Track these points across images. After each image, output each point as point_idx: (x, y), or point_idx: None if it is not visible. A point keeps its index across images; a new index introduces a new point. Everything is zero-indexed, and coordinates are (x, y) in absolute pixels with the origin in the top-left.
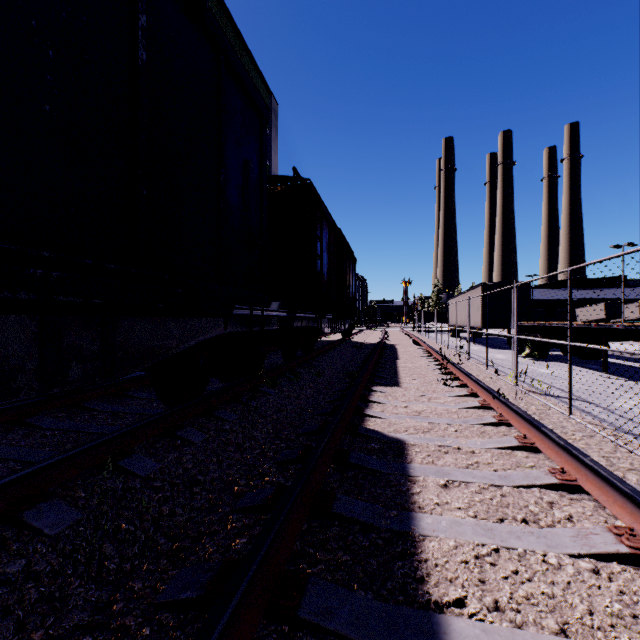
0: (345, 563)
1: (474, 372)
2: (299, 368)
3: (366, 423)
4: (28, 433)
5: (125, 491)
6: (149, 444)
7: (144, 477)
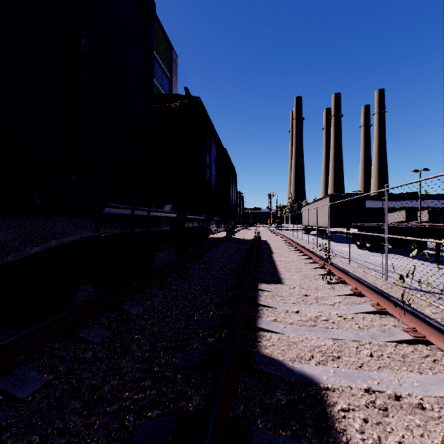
0: None
1: (341, 266)
2: (190, 263)
3: (261, 343)
4: None
5: None
6: None
7: None
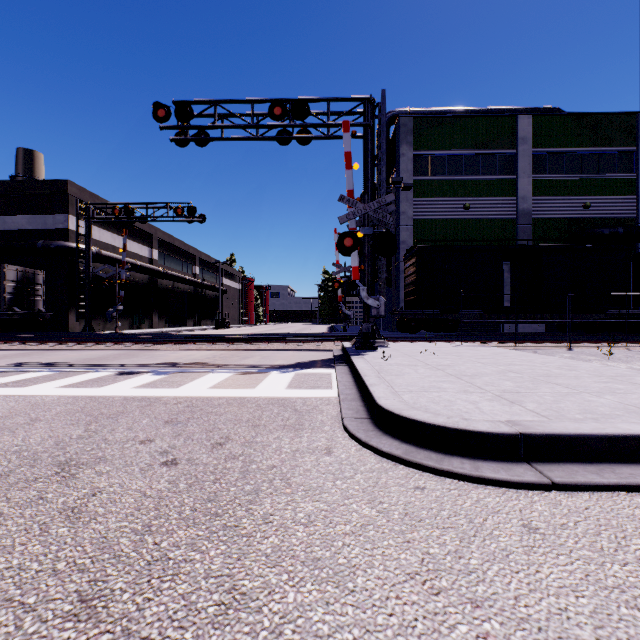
0: None
1: None
2: None
3: None
4: None
5: None
6: None
7: None
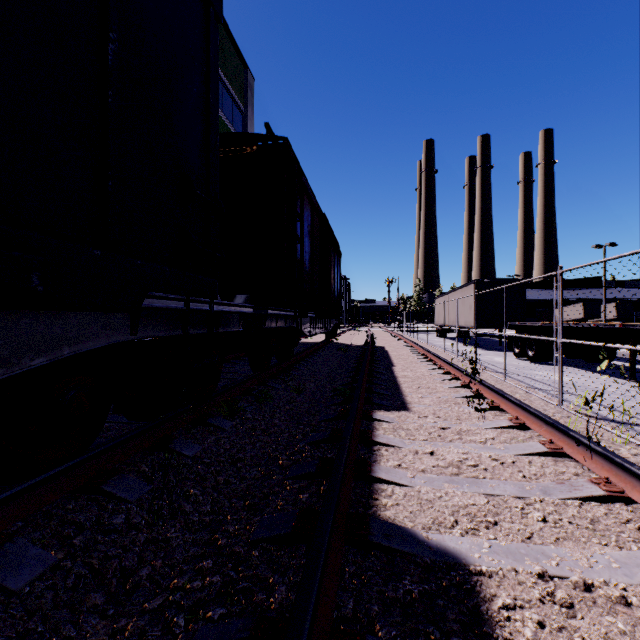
0: None
1: (494, 384)
2: (273, 380)
3: (379, 501)
4: None
5: None
6: None
7: None
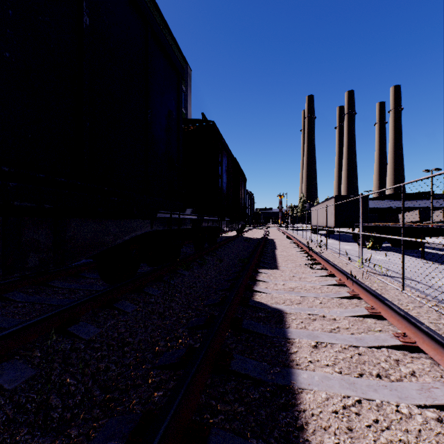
0: (240, 413)
1: (331, 259)
2: (206, 256)
3: (254, 297)
4: (4, 305)
5: (72, 351)
6: (93, 313)
7: (87, 340)
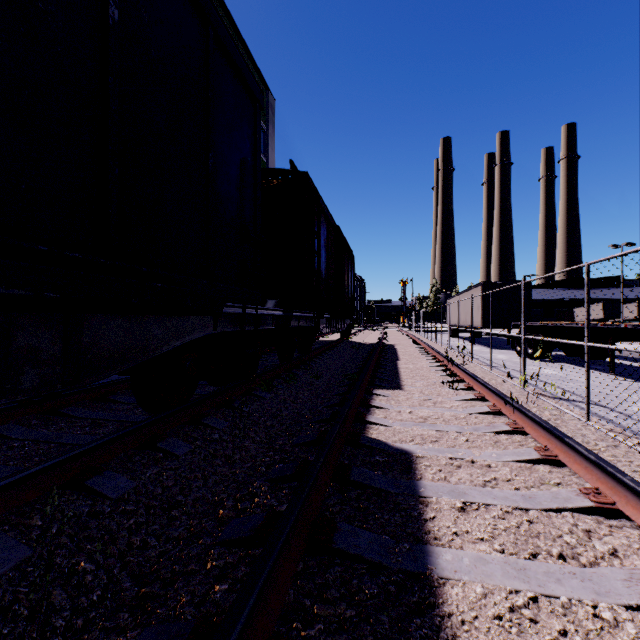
0: (349, 620)
1: (478, 374)
2: (296, 369)
3: (368, 431)
4: None
5: (90, 518)
6: (126, 457)
7: (115, 499)
